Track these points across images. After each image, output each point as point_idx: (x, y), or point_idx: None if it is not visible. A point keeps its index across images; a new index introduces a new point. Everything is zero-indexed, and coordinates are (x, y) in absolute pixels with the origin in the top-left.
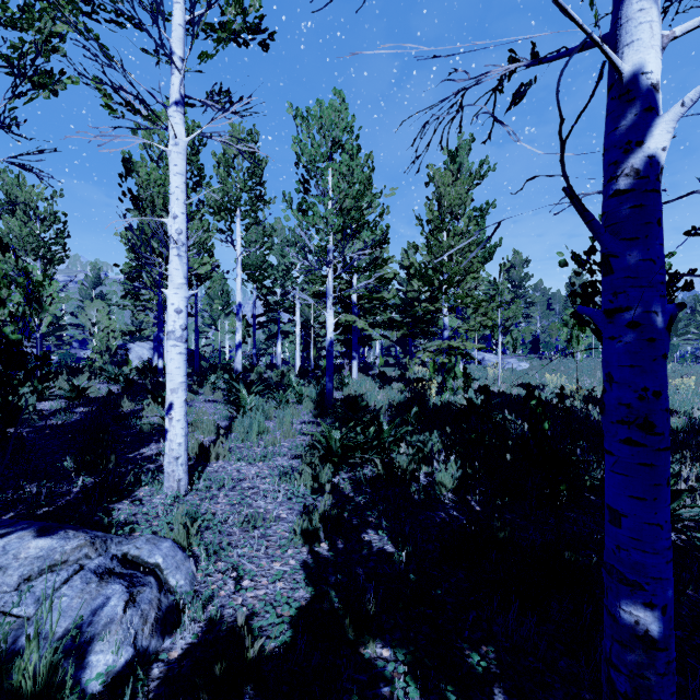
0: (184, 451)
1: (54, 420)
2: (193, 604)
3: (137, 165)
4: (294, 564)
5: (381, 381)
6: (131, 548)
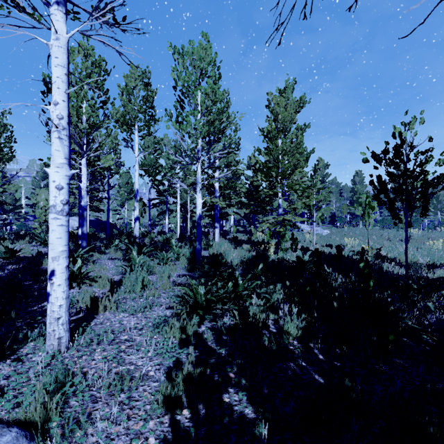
0: (65, 311)
1: None
2: None
3: None
4: (153, 443)
5: (234, 243)
6: None
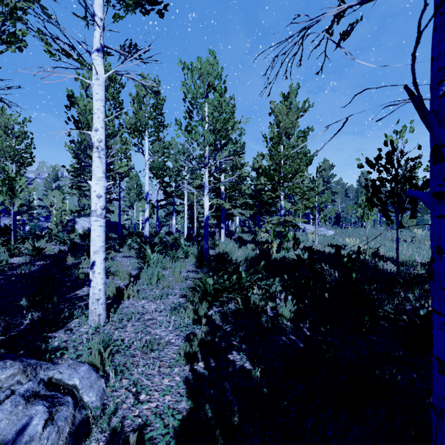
0: (103, 294)
1: (19, 270)
2: (101, 416)
3: (77, 99)
4: (179, 380)
5: (239, 243)
6: (55, 373)
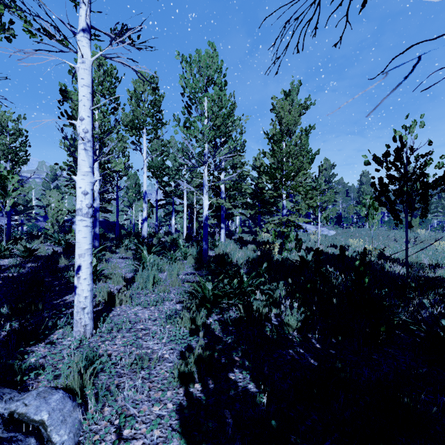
0: (89, 302)
1: (7, 273)
2: None
3: (70, 94)
4: (171, 408)
5: (240, 243)
6: (19, 405)
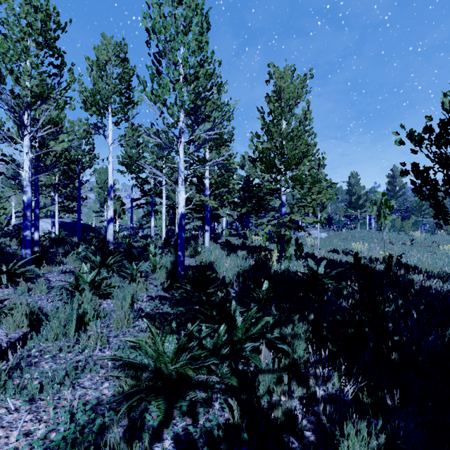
0: None
1: None
2: None
3: None
4: None
5: (227, 249)
6: None
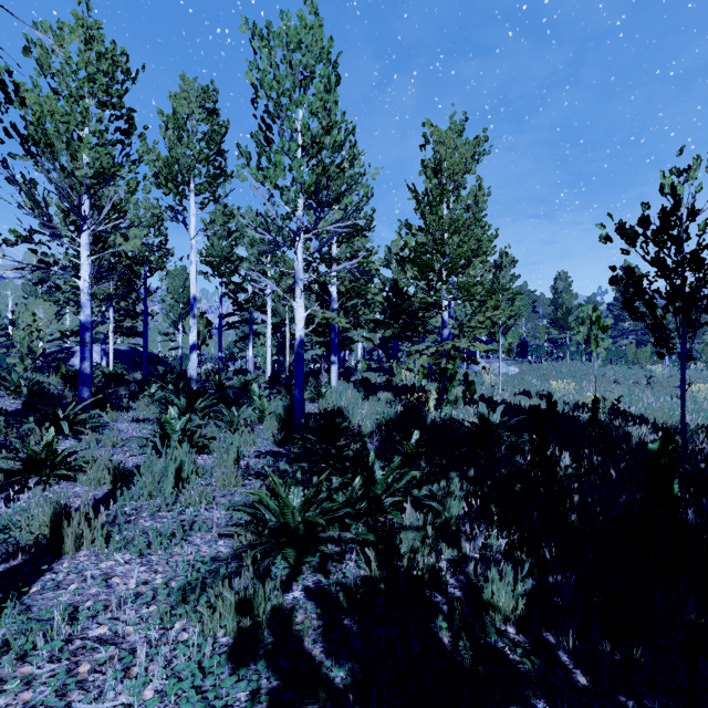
0: None
1: None
2: None
3: (21, 88)
4: None
5: (364, 389)
6: None
